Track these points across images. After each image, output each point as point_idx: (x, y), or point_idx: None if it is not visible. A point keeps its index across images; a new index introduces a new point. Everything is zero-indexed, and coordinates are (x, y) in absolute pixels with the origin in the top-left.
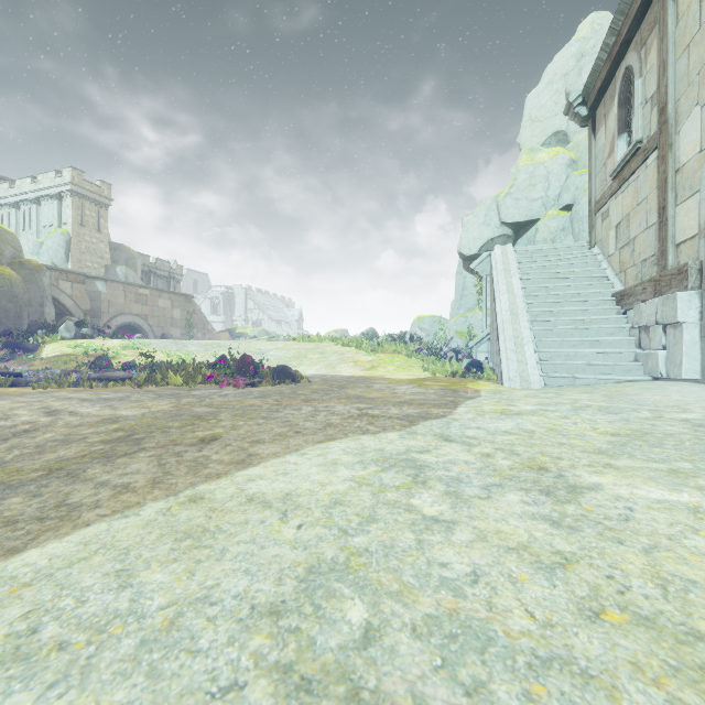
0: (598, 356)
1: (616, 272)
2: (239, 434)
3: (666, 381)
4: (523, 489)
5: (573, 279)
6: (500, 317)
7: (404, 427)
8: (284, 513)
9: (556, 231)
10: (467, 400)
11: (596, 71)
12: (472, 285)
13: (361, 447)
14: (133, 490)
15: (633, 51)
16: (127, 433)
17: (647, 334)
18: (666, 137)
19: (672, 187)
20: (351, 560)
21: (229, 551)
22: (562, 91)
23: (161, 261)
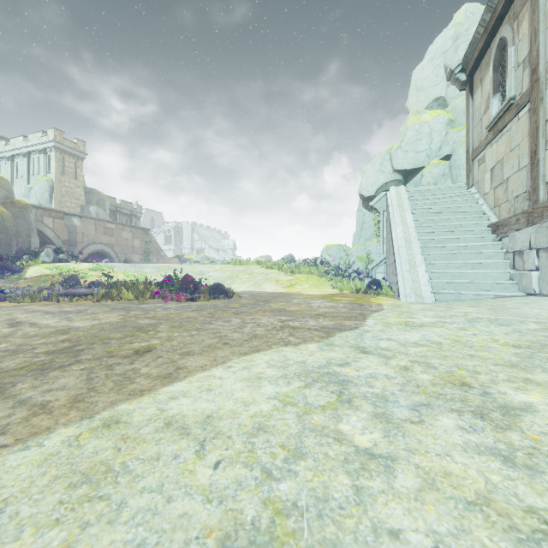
0: (479, 276)
1: (491, 207)
2: (172, 345)
3: (539, 297)
4: (454, 410)
5: (455, 213)
6: (396, 244)
7: (322, 339)
8: (202, 444)
9: (438, 177)
10: (373, 313)
11: (474, 43)
12: (369, 220)
13: (284, 360)
14: (49, 411)
15: (507, 24)
16: (71, 344)
17: (520, 257)
18: (538, 92)
19: (543, 134)
20: (277, 523)
21: (128, 506)
22: (441, 66)
23: (125, 202)
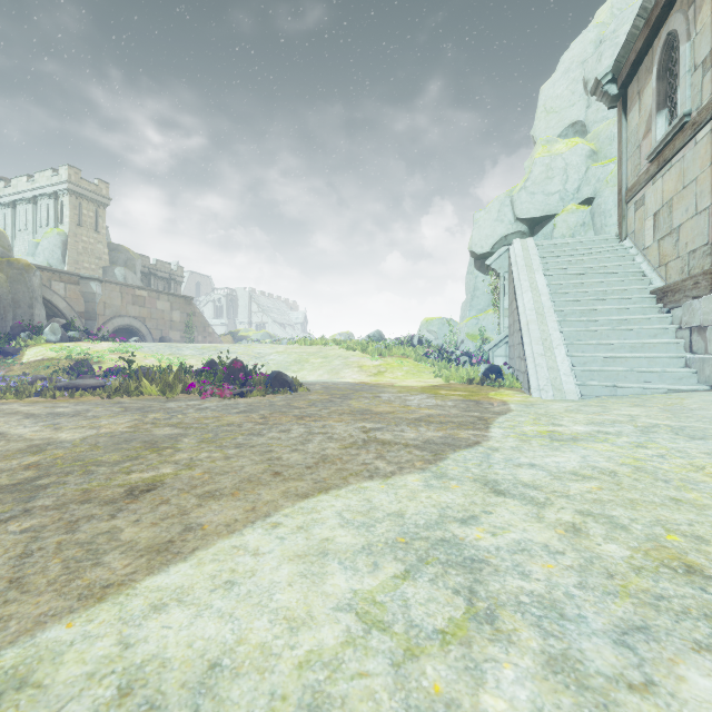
0: (641, 361)
1: (654, 266)
2: (191, 478)
3: None
4: (704, 647)
5: (604, 274)
6: (524, 317)
7: (428, 465)
8: None
9: (576, 227)
10: (498, 416)
11: (630, 41)
12: (483, 286)
13: (368, 509)
14: None
15: (678, 12)
16: (36, 473)
17: (701, 335)
18: None
19: None
20: None
21: None
22: (579, 80)
23: (161, 262)
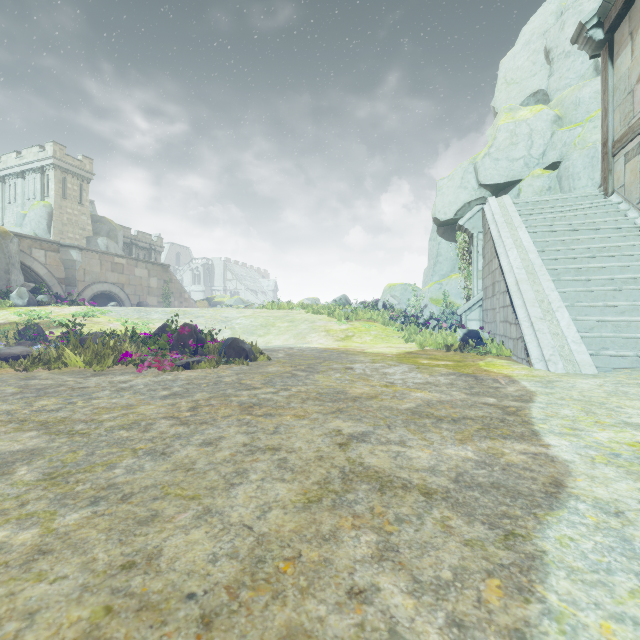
0: None
1: None
2: None
3: None
4: None
5: (595, 231)
6: (511, 277)
7: (523, 604)
8: None
9: (542, 191)
10: (527, 406)
11: None
12: (446, 251)
13: None
14: None
15: None
16: None
17: None
18: None
19: None
20: None
21: None
22: (540, 50)
23: (142, 234)
